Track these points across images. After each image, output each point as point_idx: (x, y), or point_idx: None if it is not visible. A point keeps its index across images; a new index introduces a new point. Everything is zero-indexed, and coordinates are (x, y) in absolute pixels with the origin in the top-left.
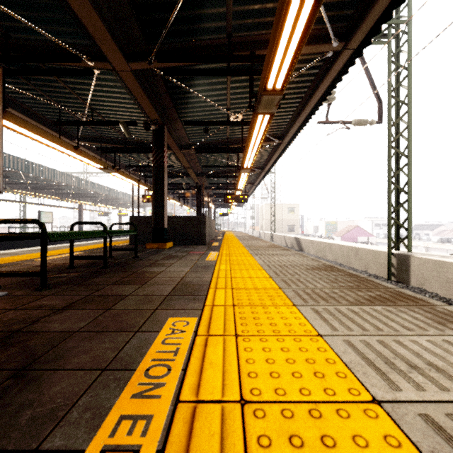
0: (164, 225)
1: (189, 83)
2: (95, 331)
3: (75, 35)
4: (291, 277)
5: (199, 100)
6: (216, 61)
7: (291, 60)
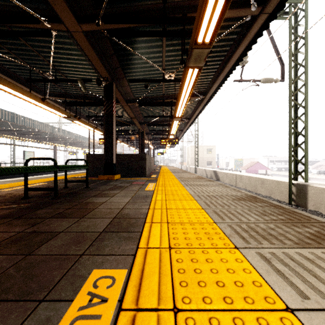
0: (113, 161)
1: (132, 46)
2: None
3: (34, 0)
4: (222, 208)
5: (140, 62)
6: (154, 23)
7: (220, 13)
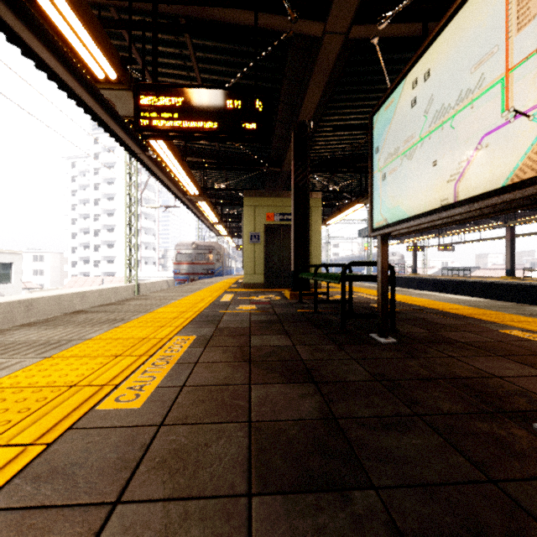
0: None
1: None
2: (229, 385)
3: None
4: None
5: None
6: None
7: None
